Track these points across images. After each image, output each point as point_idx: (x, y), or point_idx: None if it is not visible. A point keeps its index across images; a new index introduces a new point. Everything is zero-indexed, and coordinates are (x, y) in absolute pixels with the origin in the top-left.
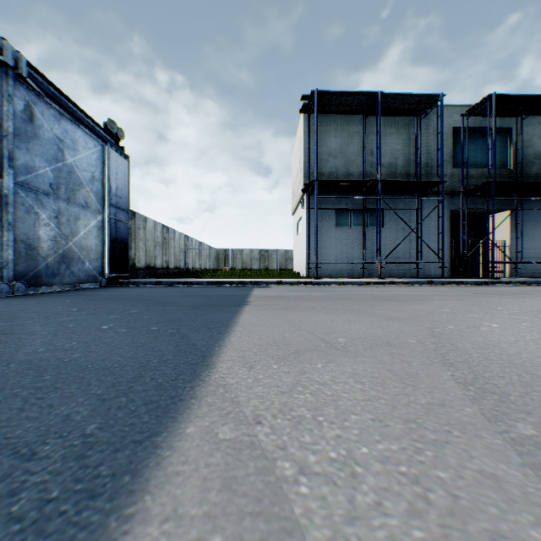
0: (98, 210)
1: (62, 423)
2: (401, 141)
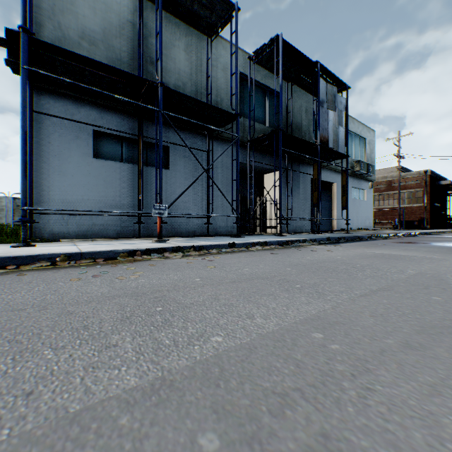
0: None
1: None
2: (190, 64)
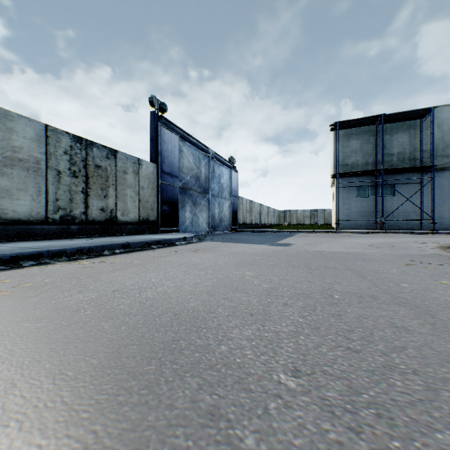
0: (228, 199)
1: (267, 241)
2: (408, 136)
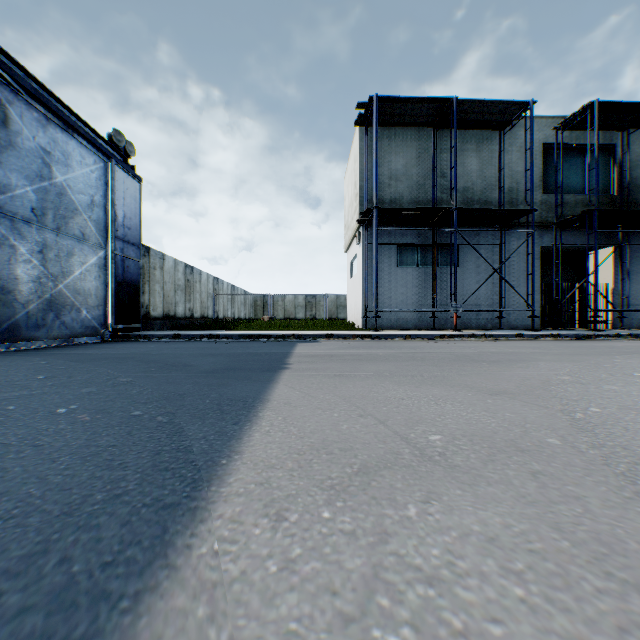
0: (99, 243)
1: None
2: (479, 161)
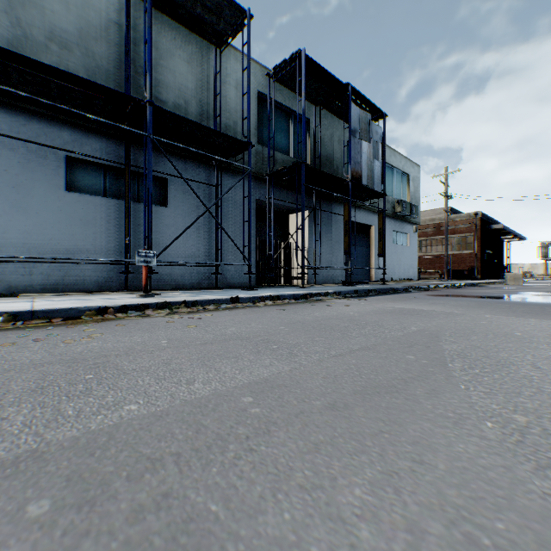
0: None
1: None
2: (194, 78)
